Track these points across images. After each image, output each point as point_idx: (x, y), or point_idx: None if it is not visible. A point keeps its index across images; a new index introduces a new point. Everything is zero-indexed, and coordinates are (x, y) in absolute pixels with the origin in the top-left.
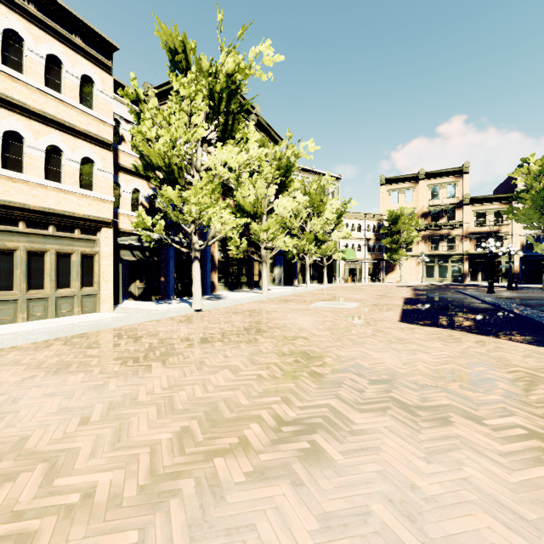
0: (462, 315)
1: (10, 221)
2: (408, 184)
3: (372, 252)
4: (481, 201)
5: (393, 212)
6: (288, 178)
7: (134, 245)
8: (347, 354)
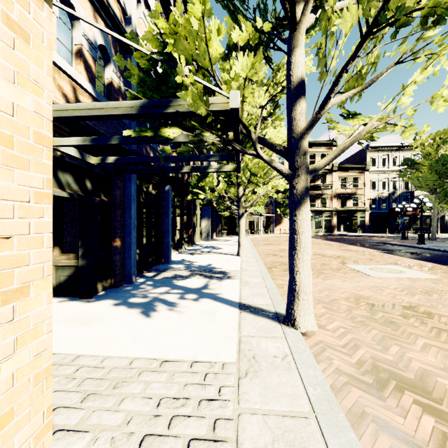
0: None
1: None
2: None
3: (266, 207)
4: (344, 169)
5: None
6: (277, 101)
7: (62, 155)
8: None
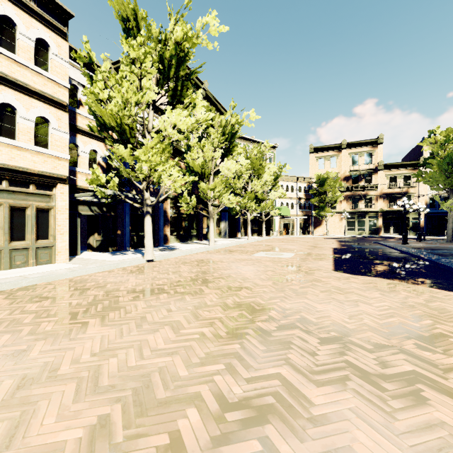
0: (388, 264)
1: None
2: (333, 152)
3: (303, 210)
4: (393, 167)
5: (320, 176)
6: (232, 143)
7: (92, 201)
8: (291, 307)
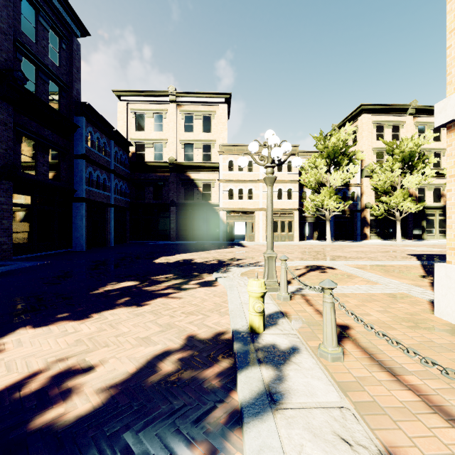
0: None
1: None
2: None
3: None
4: None
5: None
6: (414, 161)
7: (312, 215)
8: (330, 252)
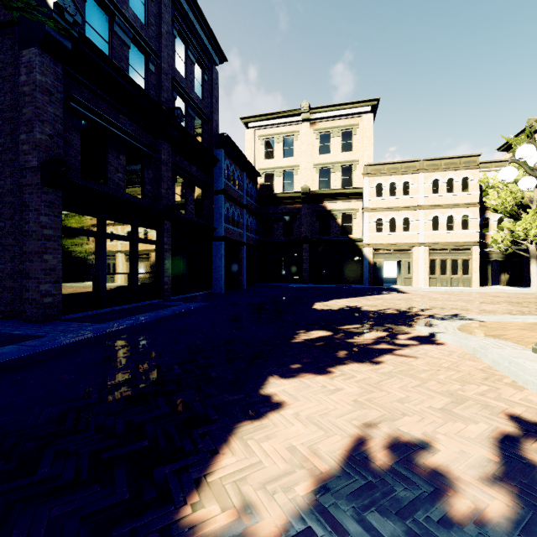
0: None
1: (434, 249)
2: None
3: None
4: None
5: None
6: None
7: (500, 251)
8: None
